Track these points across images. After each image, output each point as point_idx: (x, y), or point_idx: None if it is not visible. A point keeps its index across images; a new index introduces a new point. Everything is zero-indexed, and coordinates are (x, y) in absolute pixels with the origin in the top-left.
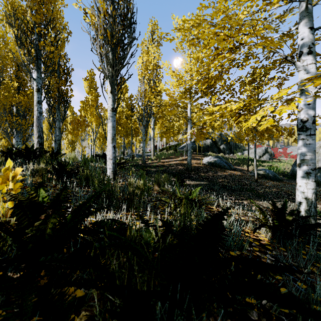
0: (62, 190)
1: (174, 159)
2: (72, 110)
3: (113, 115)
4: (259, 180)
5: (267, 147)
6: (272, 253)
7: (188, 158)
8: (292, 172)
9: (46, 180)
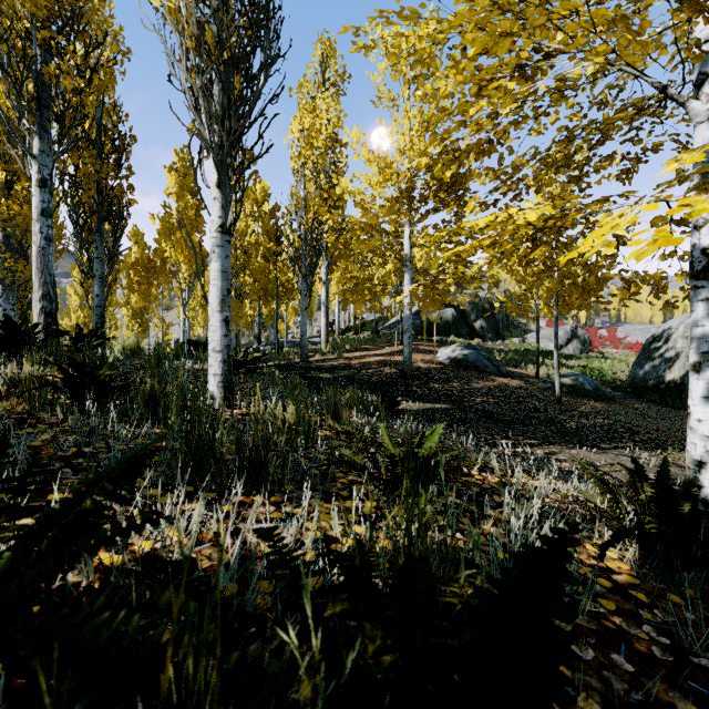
0: None
1: (374, 352)
2: (141, 239)
3: (224, 242)
4: (563, 399)
5: (576, 326)
6: (655, 616)
7: (406, 349)
8: (631, 381)
9: (41, 406)
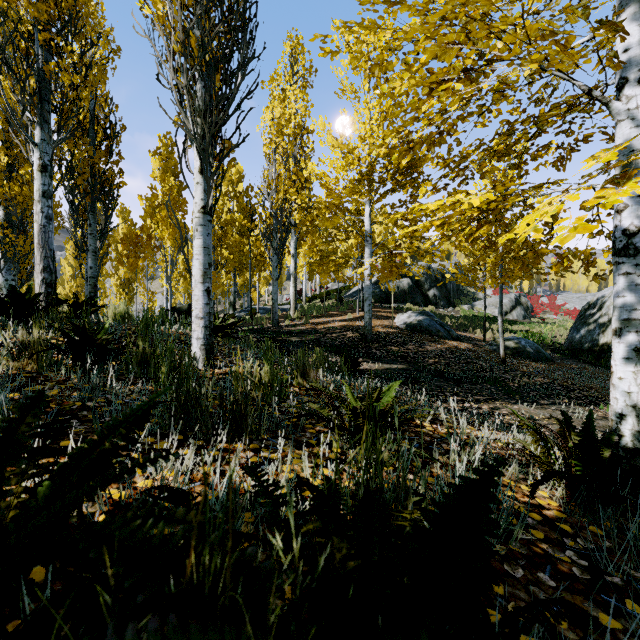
0: (25, 411)
1: (338, 318)
2: (128, 216)
3: (206, 221)
4: (507, 360)
5: (520, 294)
6: (577, 544)
7: (366, 315)
8: (569, 344)
9: (47, 366)
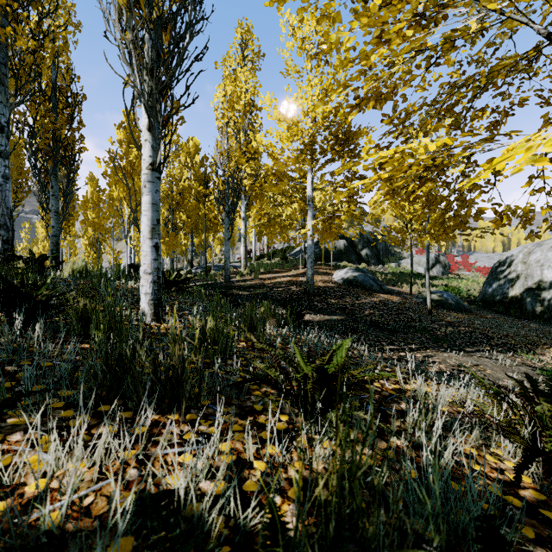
0: None
1: (283, 274)
2: (96, 183)
3: (154, 178)
4: (432, 311)
5: (439, 254)
6: None
7: (309, 271)
8: (483, 297)
9: None
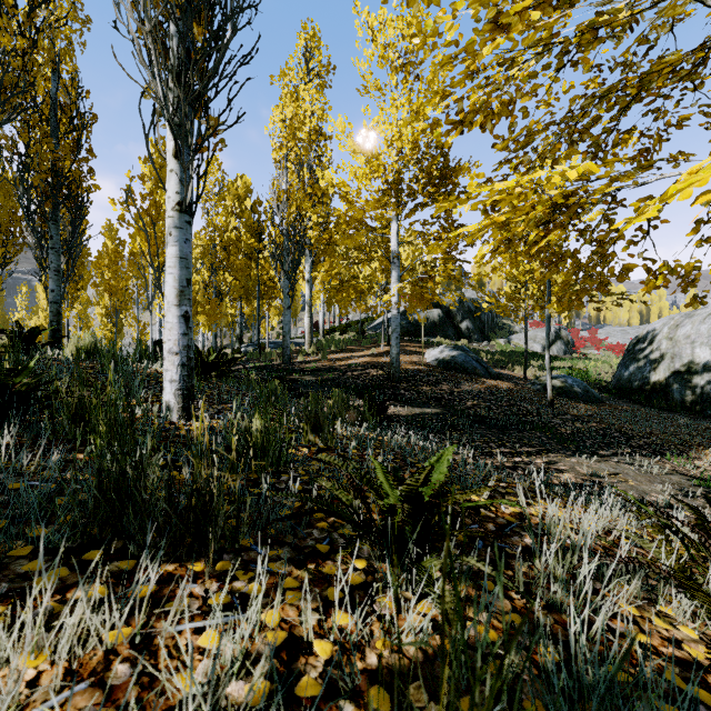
0: None
1: (359, 353)
2: (115, 234)
3: (183, 222)
4: (554, 401)
5: (560, 327)
6: None
7: (393, 350)
8: (617, 382)
9: None
